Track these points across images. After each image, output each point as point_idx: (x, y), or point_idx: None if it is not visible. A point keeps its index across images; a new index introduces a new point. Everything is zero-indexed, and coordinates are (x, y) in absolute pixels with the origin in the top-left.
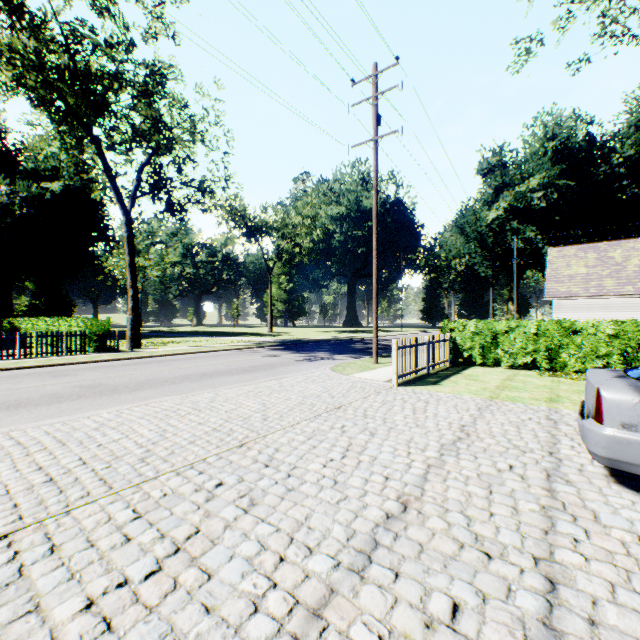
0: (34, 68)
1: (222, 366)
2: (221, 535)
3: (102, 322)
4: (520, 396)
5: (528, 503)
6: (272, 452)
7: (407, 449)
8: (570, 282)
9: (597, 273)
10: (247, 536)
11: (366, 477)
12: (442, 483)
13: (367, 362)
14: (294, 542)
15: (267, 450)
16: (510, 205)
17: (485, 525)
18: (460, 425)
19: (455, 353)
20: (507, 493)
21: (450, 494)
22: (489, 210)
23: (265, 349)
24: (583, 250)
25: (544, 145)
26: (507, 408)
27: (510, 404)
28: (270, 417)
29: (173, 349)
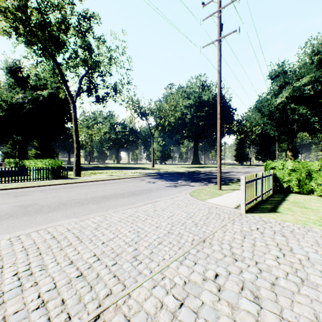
0: (20, 20)
1: (119, 190)
2: None
3: (58, 162)
4: None
5: None
6: None
7: None
8: None
9: None
10: None
11: None
12: None
13: (213, 189)
14: None
15: None
16: (290, 94)
17: None
18: None
19: (276, 184)
20: None
21: None
22: (276, 98)
23: (148, 178)
24: None
25: (311, 58)
26: None
27: None
28: (140, 254)
29: (97, 177)
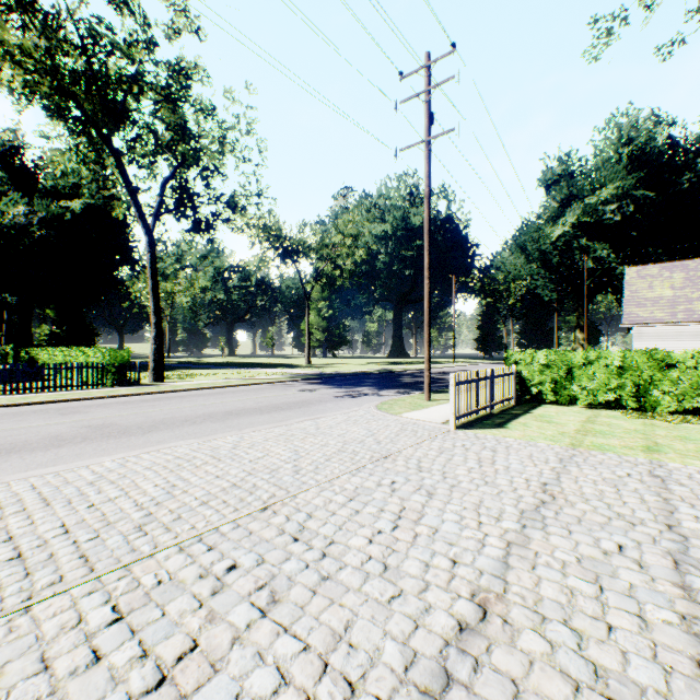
0: (47, 72)
1: (251, 403)
2: (226, 655)
3: (121, 352)
4: (609, 443)
5: (659, 609)
6: (303, 519)
7: (477, 517)
8: (653, 306)
9: (686, 295)
10: (262, 658)
11: (426, 560)
12: (531, 572)
13: (418, 399)
14: (328, 672)
15: (297, 516)
16: (578, 220)
17: (605, 648)
18: (541, 483)
19: (521, 389)
20: (625, 591)
21: (544, 591)
22: (554, 226)
23: (301, 383)
24: (668, 269)
25: (618, 151)
26: (596, 460)
27: (599, 454)
28: (303, 469)
29: (199, 382)
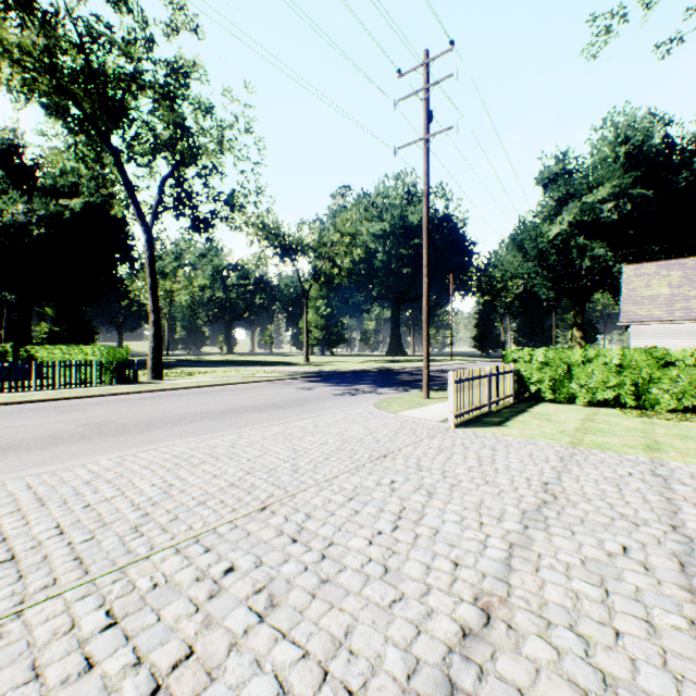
0: (45, 70)
1: (250, 401)
2: (222, 662)
3: (120, 350)
4: (609, 442)
5: (667, 614)
6: (302, 519)
7: (478, 518)
8: (651, 304)
9: (683, 294)
10: (260, 666)
11: (427, 562)
12: (534, 575)
13: (416, 397)
14: (328, 680)
15: (296, 516)
16: (576, 218)
17: (613, 655)
18: (542, 482)
19: (520, 387)
20: (631, 595)
21: (549, 594)
22: (551, 224)
23: (300, 381)
24: (665, 267)
25: (615, 150)
26: (597, 458)
27: (599, 453)
28: (301, 468)
29: (198, 380)
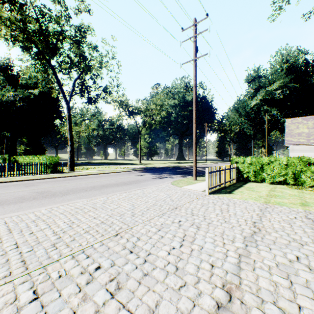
0: (21, 30)
1: (113, 181)
2: None
3: (55, 158)
4: (283, 201)
5: None
6: (135, 240)
7: (222, 240)
8: (299, 136)
9: None
10: None
11: (197, 264)
12: (252, 272)
13: (190, 179)
14: None
15: (132, 239)
16: (263, 97)
17: None
18: (252, 222)
19: (239, 175)
20: (304, 284)
21: (261, 283)
22: (252, 100)
23: (136, 172)
24: (305, 119)
25: (281, 66)
26: (278, 210)
27: (279, 207)
28: (136, 214)
29: (90, 171)
